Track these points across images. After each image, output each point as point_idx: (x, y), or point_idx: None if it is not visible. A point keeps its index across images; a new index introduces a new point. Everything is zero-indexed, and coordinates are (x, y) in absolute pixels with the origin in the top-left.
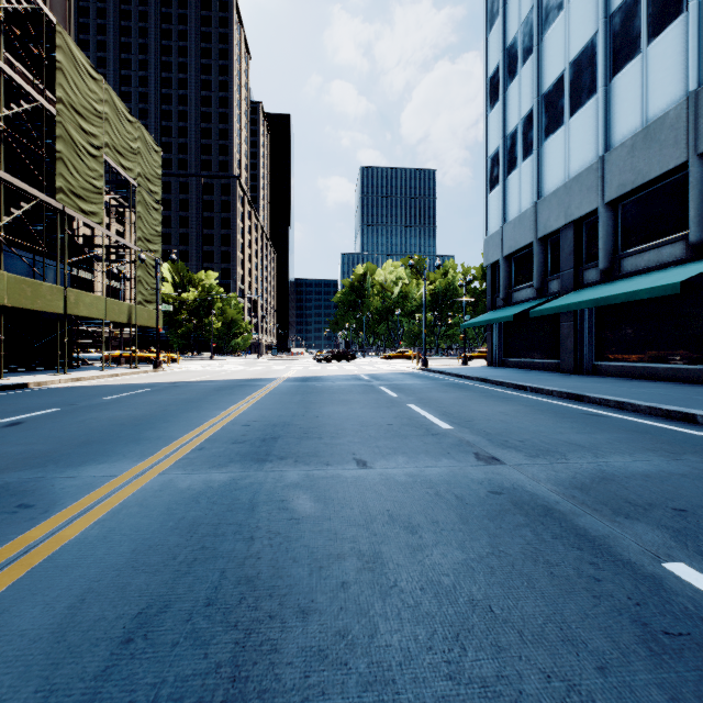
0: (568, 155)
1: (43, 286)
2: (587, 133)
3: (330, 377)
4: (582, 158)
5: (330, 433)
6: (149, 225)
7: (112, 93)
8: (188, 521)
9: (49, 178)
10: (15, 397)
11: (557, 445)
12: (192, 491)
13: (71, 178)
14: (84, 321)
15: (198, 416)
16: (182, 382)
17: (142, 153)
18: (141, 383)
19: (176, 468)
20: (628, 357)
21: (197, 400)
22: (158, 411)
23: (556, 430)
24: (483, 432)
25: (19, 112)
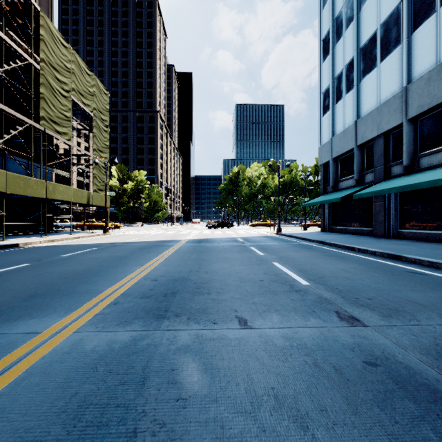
0: (379, 88)
1: (31, 180)
2: (393, 72)
3: (216, 239)
4: (390, 89)
5: (216, 288)
6: (101, 141)
7: (77, 56)
8: (78, 399)
9: (38, 112)
10: (6, 254)
11: (401, 303)
12: (95, 354)
13: (50, 110)
14: (60, 202)
15: (121, 271)
16: (119, 243)
17: (96, 95)
18: (92, 244)
19: (90, 325)
20: (425, 226)
21: (124, 257)
22: (95, 266)
23: (393, 287)
24: (336, 289)
25: (15, 67)
